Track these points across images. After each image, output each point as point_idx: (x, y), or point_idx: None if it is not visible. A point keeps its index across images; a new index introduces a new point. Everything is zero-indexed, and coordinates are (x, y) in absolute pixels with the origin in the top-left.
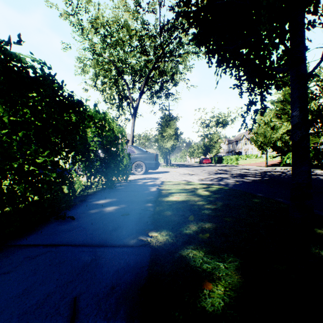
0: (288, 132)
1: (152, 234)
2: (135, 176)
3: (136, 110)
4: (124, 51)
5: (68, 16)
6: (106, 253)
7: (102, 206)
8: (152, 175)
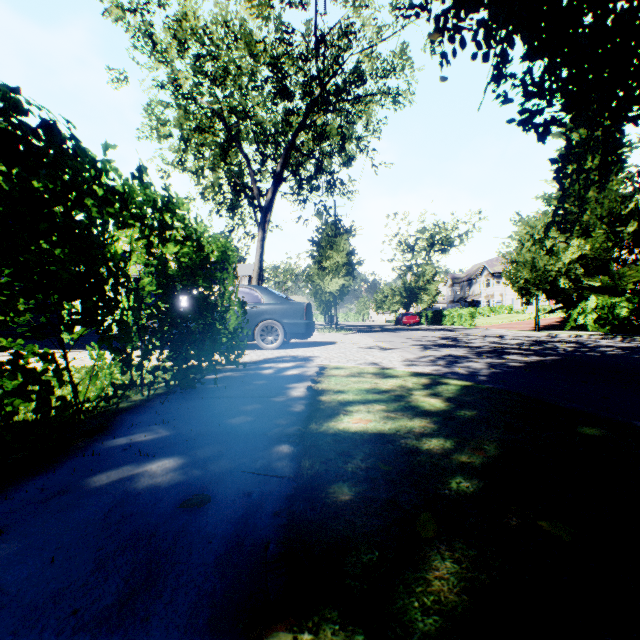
0: (580, 260)
1: None
2: (261, 352)
3: (267, 214)
4: (241, 89)
5: (121, 12)
6: None
7: (139, 455)
8: (298, 350)
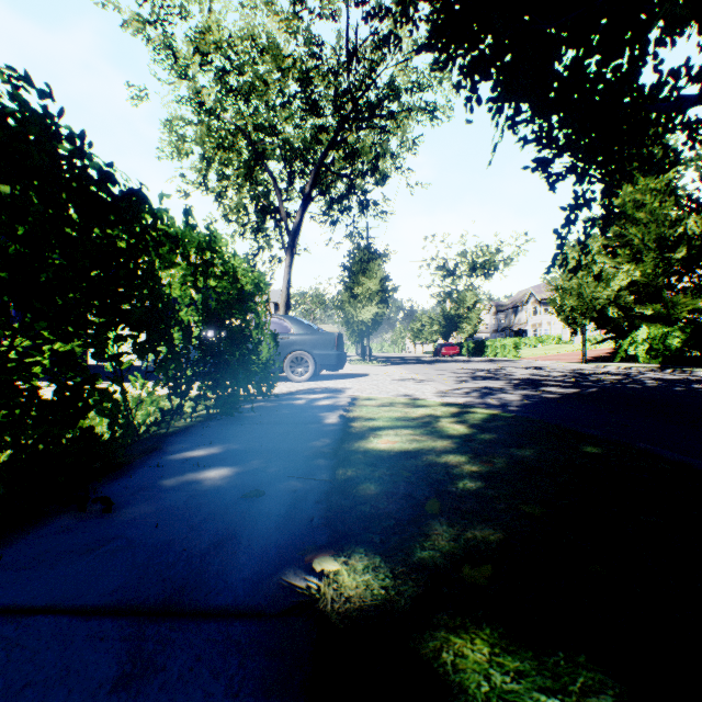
0: (631, 286)
1: (324, 568)
2: (291, 384)
3: (295, 238)
4: (268, 106)
5: (142, 26)
6: (172, 648)
7: (197, 466)
8: (329, 382)
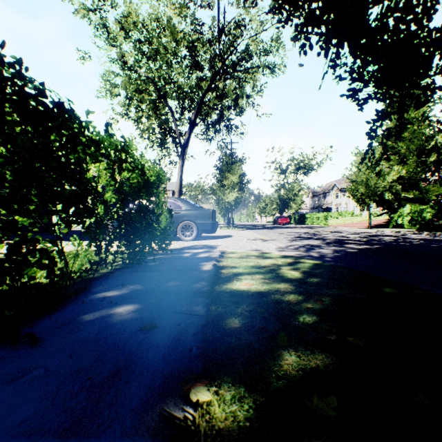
0: (399, 180)
1: (199, 398)
2: (182, 243)
3: (185, 149)
4: (167, 64)
5: (86, 12)
6: None
7: (110, 303)
8: (206, 241)
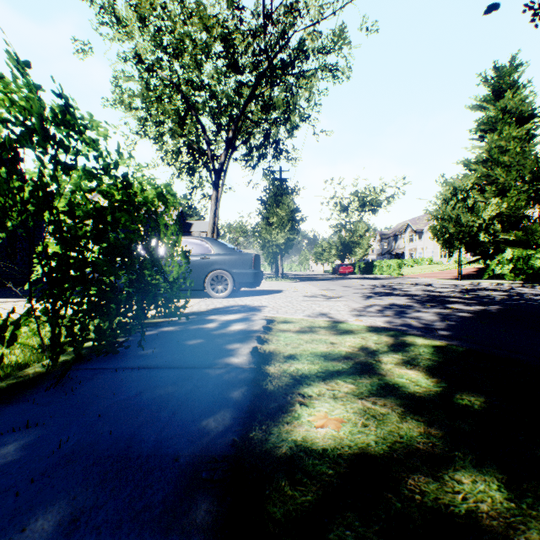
0: (496, 217)
1: None
2: (211, 301)
3: (220, 175)
4: (196, 62)
5: None
6: None
7: None
8: (246, 299)
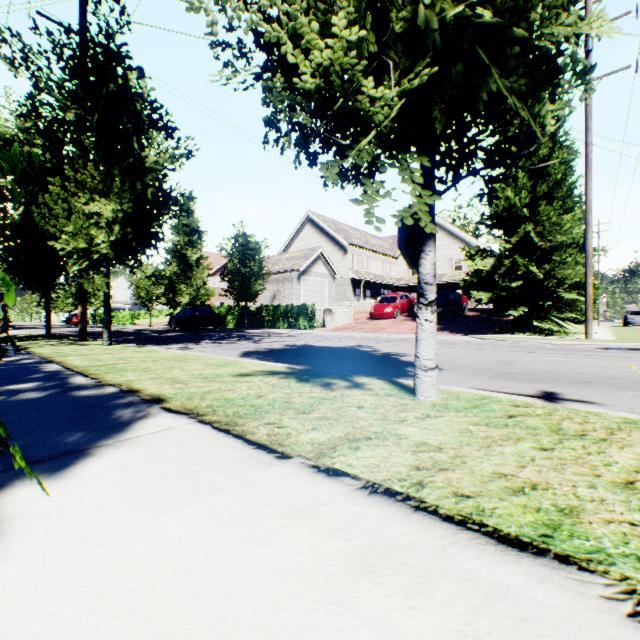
0: None
1: None
2: None
3: None
4: None
5: None
6: None
7: None
8: None
